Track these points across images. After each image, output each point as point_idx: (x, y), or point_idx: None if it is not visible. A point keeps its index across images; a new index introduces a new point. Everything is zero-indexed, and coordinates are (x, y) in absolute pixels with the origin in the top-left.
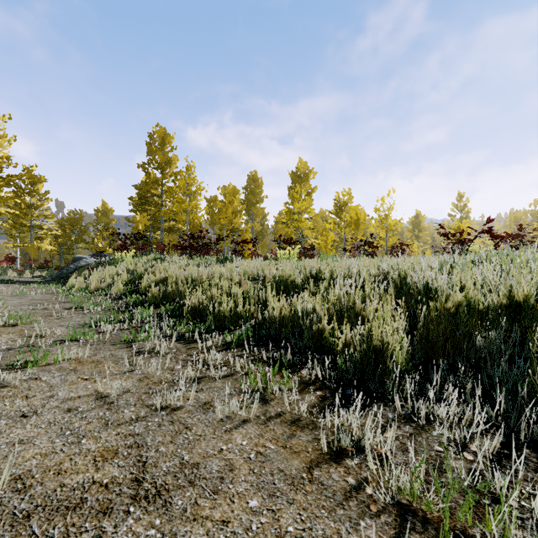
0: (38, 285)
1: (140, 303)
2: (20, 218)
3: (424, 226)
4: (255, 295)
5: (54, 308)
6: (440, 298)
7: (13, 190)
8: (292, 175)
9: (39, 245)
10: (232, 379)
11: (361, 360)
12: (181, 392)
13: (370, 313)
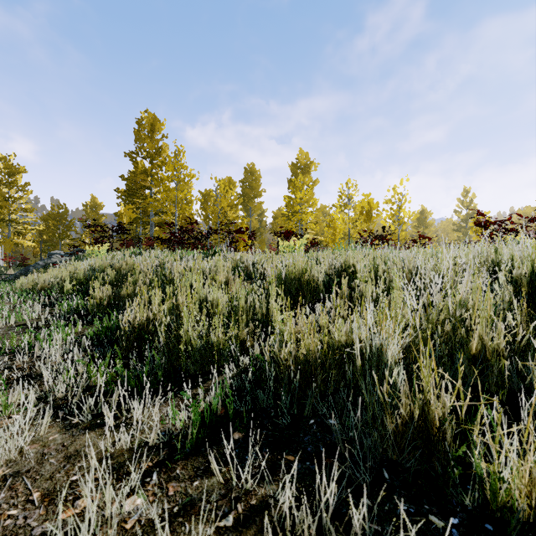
0: None
1: (78, 314)
2: None
3: (430, 222)
4: (247, 305)
5: None
6: None
7: None
8: (292, 166)
9: (17, 240)
10: None
11: None
12: None
13: None
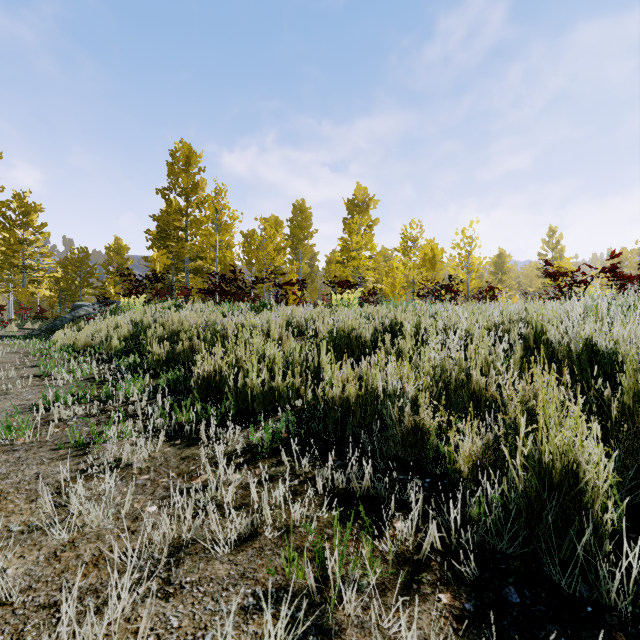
0: (15, 341)
1: (136, 369)
2: (9, 257)
3: (508, 267)
4: (301, 359)
5: (7, 377)
6: (637, 371)
7: (1, 221)
8: (349, 204)
9: (33, 289)
10: (252, 550)
11: (518, 504)
12: (125, 607)
13: (508, 398)
